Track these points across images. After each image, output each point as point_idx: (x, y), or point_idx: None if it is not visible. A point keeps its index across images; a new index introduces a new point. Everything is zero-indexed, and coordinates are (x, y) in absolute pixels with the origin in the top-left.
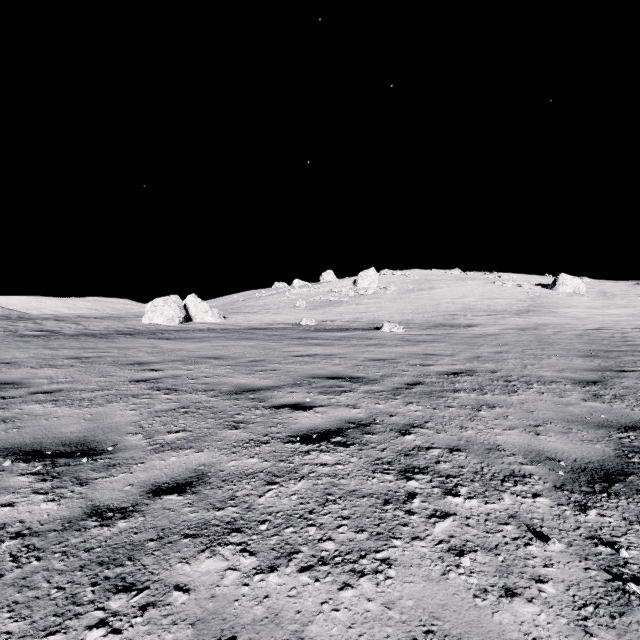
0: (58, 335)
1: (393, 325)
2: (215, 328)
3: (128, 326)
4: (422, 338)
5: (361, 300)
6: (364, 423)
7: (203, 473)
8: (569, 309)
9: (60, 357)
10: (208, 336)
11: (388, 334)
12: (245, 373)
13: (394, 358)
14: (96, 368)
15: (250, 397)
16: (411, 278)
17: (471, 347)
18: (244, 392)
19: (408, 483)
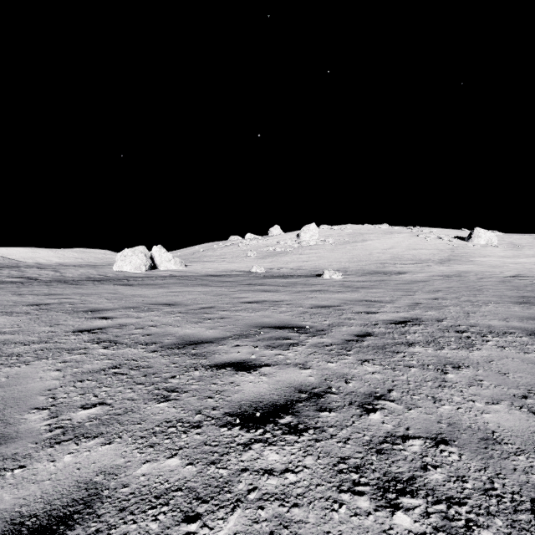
0: (33, 281)
1: (333, 272)
2: (176, 275)
3: (100, 273)
4: (360, 284)
5: (304, 250)
6: (317, 392)
7: (96, 491)
8: (485, 258)
9: (21, 304)
10: (168, 282)
11: (329, 280)
12: (193, 322)
13: (338, 305)
14: (49, 316)
15: (191, 352)
16: (346, 232)
17: (407, 293)
18: (187, 345)
19: (395, 519)
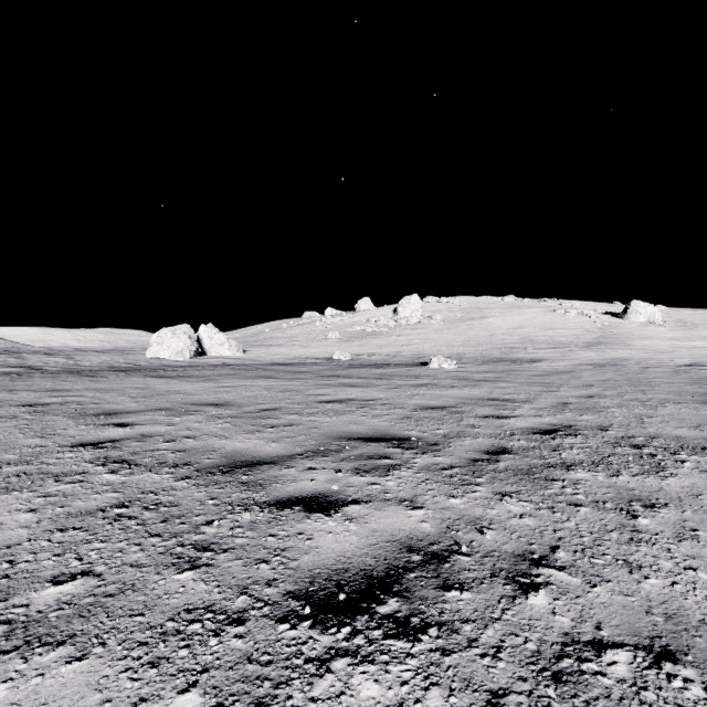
0: (35, 372)
1: (443, 360)
2: (231, 363)
3: (128, 361)
4: (481, 376)
5: (403, 331)
6: (437, 551)
7: None
8: (647, 341)
9: (10, 404)
10: (219, 373)
11: (438, 371)
12: (248, 430)
13: (454, 405)
14: (43, 421)
15: (241, 480)
16: (459, 306)
17: (548, 389)
18: (235, 468)
19: None
